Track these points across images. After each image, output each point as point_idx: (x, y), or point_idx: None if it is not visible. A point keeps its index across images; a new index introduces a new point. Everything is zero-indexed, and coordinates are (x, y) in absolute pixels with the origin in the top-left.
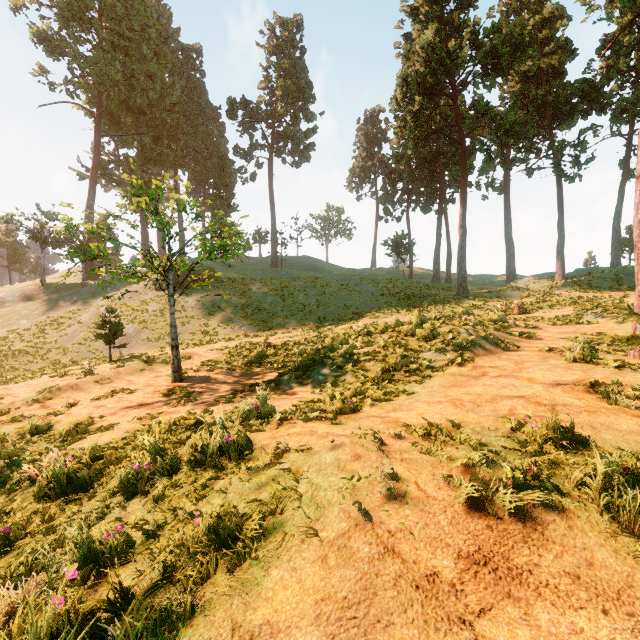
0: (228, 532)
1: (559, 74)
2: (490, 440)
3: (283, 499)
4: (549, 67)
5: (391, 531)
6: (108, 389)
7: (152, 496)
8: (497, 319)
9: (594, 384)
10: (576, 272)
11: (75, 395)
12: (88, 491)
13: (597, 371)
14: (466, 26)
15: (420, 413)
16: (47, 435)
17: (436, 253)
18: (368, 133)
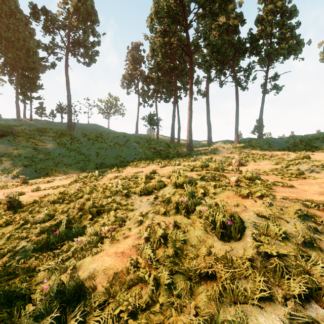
0: None
1: (236, 32)
2: None
3: None
4: (233, 26)
5: None
6: None
7: None
8: (252, 176)
9: None
10: (242, 140)
11: None
12: None
13: None
14: None
15: None
16: None
17: (172, 126)
18: (133, 55)
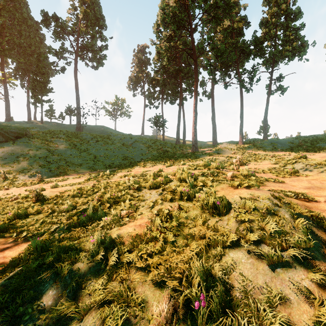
0: None
1: (241, 35)
2: None
3: None
4: (237, 29)
5: None
6: None
7: None
8: (248, 173)
9: None
10: (247, 141)
11: None
12: None
13: None
14: None
15: None
16: None
17: (178, 127)
18: (139, 58)
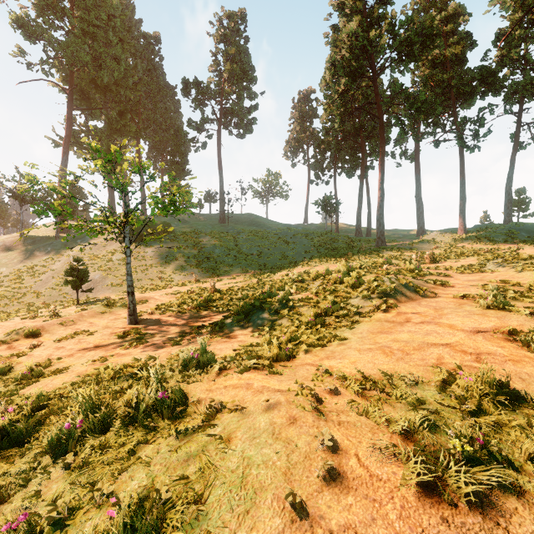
0: (145, 524)
1: (461, 61)
2: (426, 396)
3: (211, 478)
4: (453, 55)
5: (333, 531)
6: (71, 331)
7: (80, 459)
8: (413, 268)
9: (512, 332)
10: (475, 228)
11: (40, 336)
12: (24, 445)
13: (511, 318)
14: (384, 19)
15: (352, 361)
16: (6, 377)
17: (358, 211)
18: (301, 110)
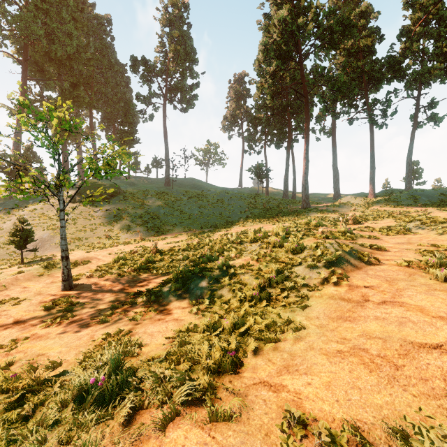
0: None
1: (371, 52)
2: None
3: None
4: (365, 46)
5: None
6: None
7: None
8: (345, 231)
9: None
10: (381, 192)
11: None
12: None
13: None
14: (310, 9)
15: (326, 383)
16: None
17: (285, 177)
18: (237, 90)
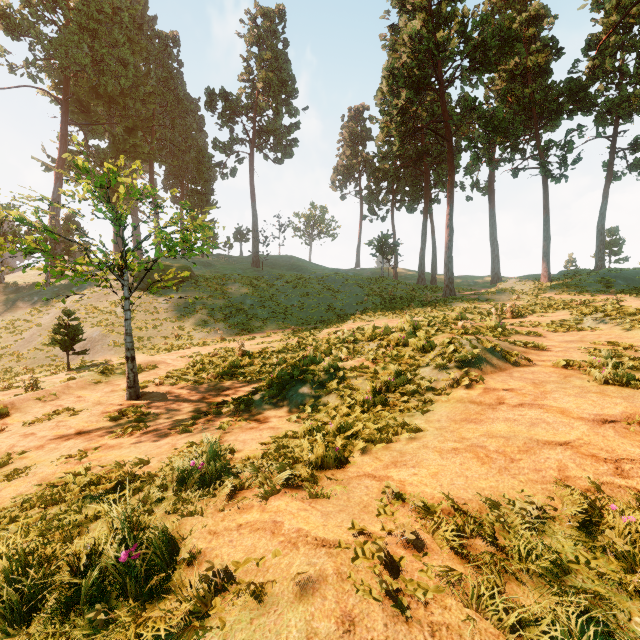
0: None
1: (545, 73)
2: (564, 552)
3: None
4: (535, 66)
5: None
6: (50, 408)
7: None
8: (495, 325)
9: None
10: (561, 274)
11: (7, 417)
12: None
13: None
14: (454, 18)
15: (433, 473)
16: None
17: (421, 254)
18: (352, 131)
